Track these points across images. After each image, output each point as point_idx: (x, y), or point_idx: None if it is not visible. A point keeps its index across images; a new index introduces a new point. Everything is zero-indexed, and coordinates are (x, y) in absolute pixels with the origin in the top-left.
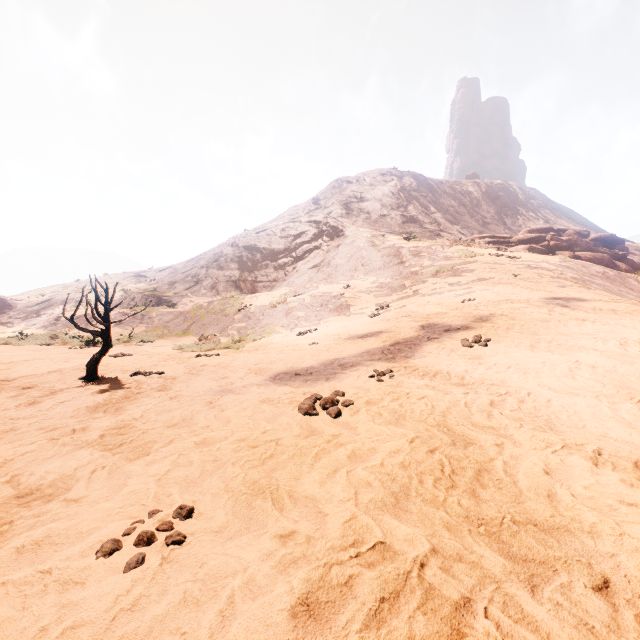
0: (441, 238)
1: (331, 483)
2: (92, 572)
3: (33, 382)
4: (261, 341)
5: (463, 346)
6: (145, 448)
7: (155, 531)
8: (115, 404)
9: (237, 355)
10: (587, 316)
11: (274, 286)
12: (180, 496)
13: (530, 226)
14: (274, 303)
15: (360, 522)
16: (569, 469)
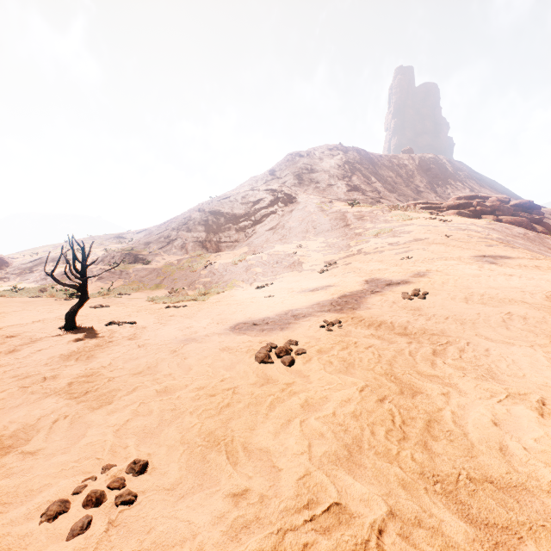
0: (381, 204)
1: (285, 434)
2: (33, 540)
3: (17, 331)
4: (224, 294)
5: (404, 299)
6: (109, 396)
7: (106, 489)
8: (87, 352)
9: (202, 306)
10: (514, 272)
11: (236, 246)
12: (136, 448)
13: (458, 194)
14: (235, 260)
15: (314, 479)
16: (516, 420)
